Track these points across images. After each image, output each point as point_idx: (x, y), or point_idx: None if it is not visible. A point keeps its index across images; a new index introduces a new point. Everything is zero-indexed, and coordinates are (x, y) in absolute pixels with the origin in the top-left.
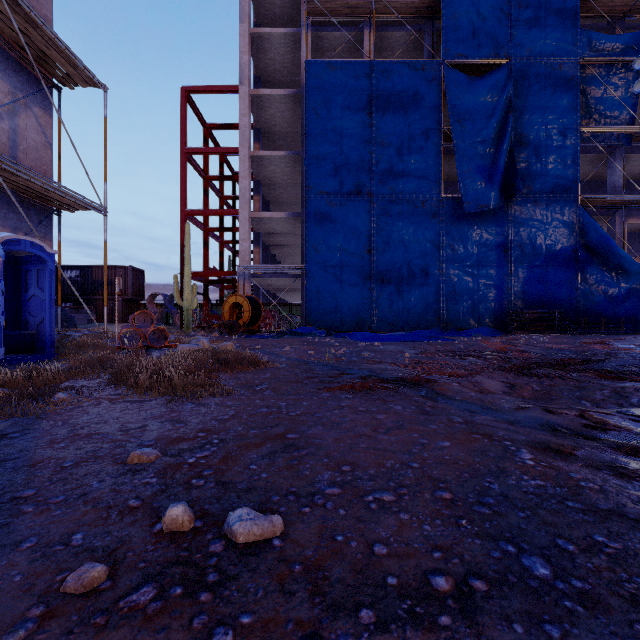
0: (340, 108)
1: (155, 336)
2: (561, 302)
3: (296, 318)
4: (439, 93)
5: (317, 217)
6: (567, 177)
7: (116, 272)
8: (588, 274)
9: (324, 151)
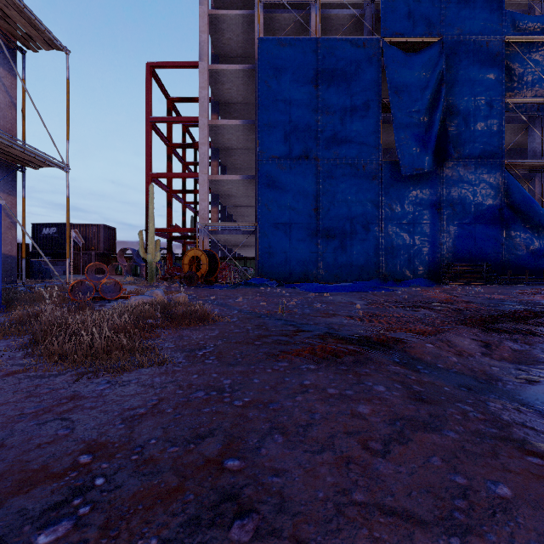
0: (289, 81)
1: (114, 287)
2: (488, 256)
3: (250, 270)
4: (378, 67)
5: (269, 179)
6: (493, 143)
7: (90, 229)
8: (512, 231)
9: (275, 119)
